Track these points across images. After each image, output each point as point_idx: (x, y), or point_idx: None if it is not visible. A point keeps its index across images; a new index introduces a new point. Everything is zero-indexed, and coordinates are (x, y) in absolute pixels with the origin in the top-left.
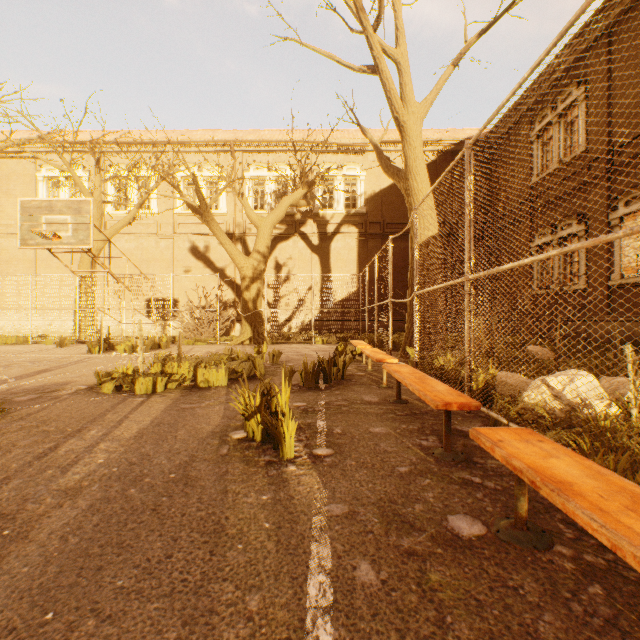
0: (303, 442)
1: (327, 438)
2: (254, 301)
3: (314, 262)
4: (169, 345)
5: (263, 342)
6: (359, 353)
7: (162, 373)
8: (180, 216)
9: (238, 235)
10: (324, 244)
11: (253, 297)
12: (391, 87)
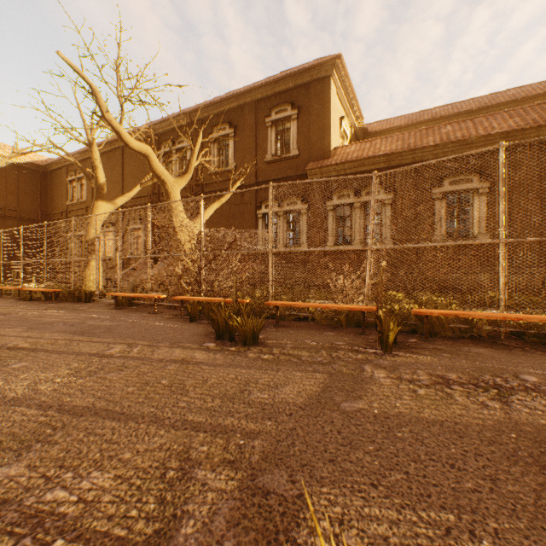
0: None
1: None
2: None
3: None
4: None
5: None
6: None
7: None
8: None
9: None
10: None
11: None
12: None
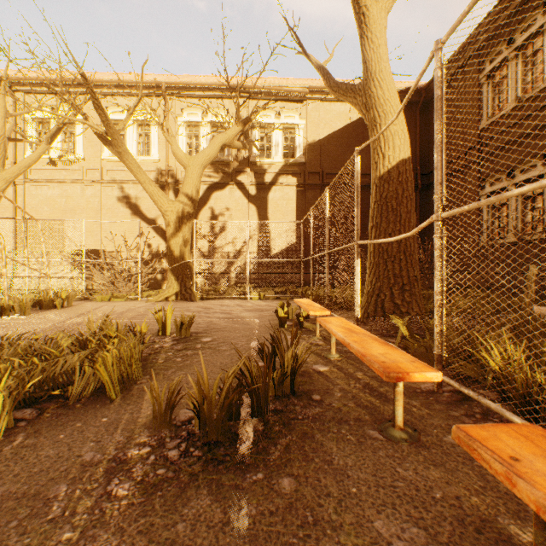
0: None
1: None
2: (181, 251)
3: (251, 212)
4: (71, 303)
5: (190, 298)
6: (305, 315)
7: None
8: (108, 162)
9: (171, 183)
10: (262, 194)
11: (180, 246)
12: None
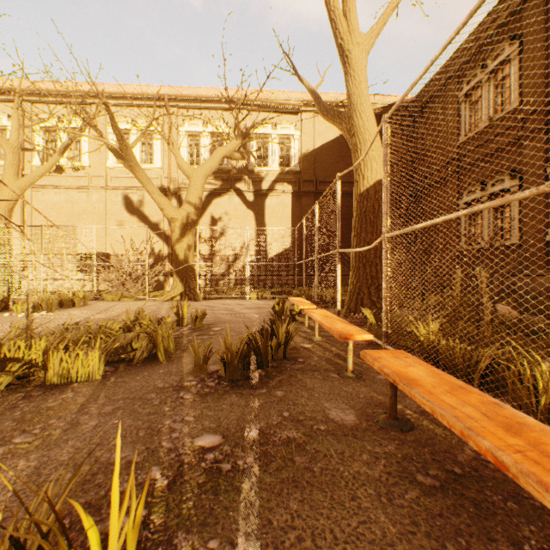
0: None
1: None
2: (185, 255)
3: (249, 218)
4: (87, 302)
5: (194, 298)
6: (298, 311)
7: None
8: (113, 169)
9: (173, 190)
10: (259, 200)
11: (184, 250)
12: (336, 6)
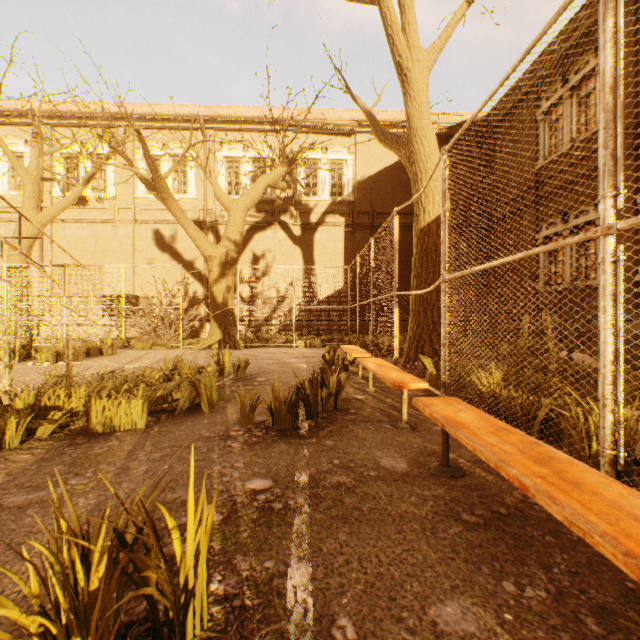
0: None
1: None
2: (224, 297)
3: (296, 255)
4: (116, 350)
5: (234, 346)
6: (351, 361)
7: (34, 408)
8: (142, 200)
9: (209, 223)
10: (307, 235)
11: (223, 292)
12: (393, 20)
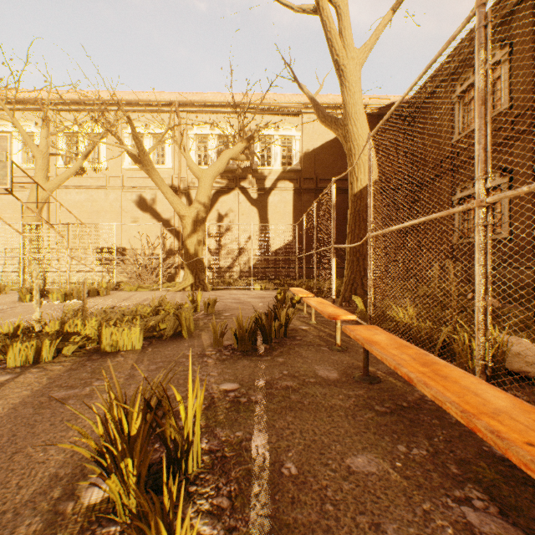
0: (222, 521)
1: (272, 500)
2: (195, 249)
3: (253, 214)
4: (109, 292)
5: (204, 288)
6: (298, 300)
7: (59, 333)
8: (128, 170)
9: (183, 189)
10: (262, 198)
11: (194, 245)
12: (332, 27)
